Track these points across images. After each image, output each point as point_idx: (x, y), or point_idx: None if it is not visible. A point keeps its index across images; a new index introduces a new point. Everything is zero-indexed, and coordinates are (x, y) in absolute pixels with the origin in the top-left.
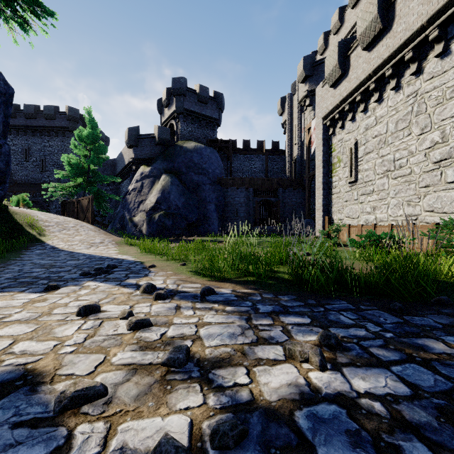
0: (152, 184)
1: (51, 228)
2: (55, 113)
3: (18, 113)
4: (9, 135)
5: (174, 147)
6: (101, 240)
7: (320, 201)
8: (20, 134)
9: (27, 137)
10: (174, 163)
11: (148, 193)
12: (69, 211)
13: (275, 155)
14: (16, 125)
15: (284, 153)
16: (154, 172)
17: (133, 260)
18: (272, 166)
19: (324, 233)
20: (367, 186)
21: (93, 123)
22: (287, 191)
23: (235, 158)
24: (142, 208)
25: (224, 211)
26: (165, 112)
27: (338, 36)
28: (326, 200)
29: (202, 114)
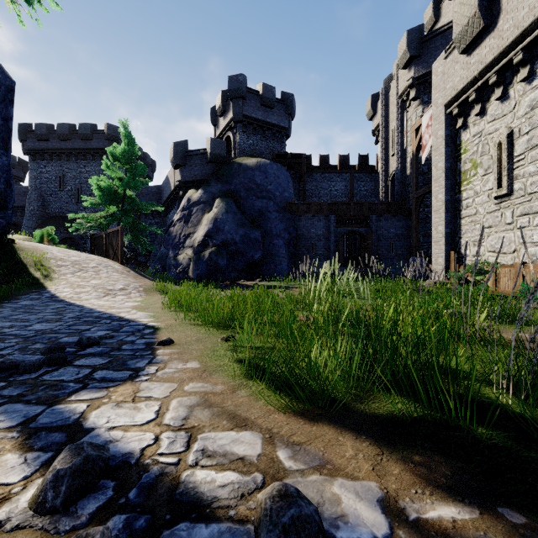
0: (202, 212)
1: (63, 268)
2: (92, 132)
3: (51, 134)
4: (42, 160)
5: (231, 165)
6: (125, 285)
7: (440, 229)
8: (53, 159)
9: (61, 162)
10: (231, 185)
11: (197, 224)
12: (98, 247)
13: (363, 173)
14: (49, 148)
15: (376, 170)
16: (204, 197)
17: (144, 324)
18: (359, 187)
19: (458, 277)
20: (535, 199)
21: (130, 136)
22: (383, 219)
23: (309, 179)
24: (189, 243)
25: (296, 247)
26: (220, 122)
27: (457, 0)
28: (451, 227)
29: (267, 122)
